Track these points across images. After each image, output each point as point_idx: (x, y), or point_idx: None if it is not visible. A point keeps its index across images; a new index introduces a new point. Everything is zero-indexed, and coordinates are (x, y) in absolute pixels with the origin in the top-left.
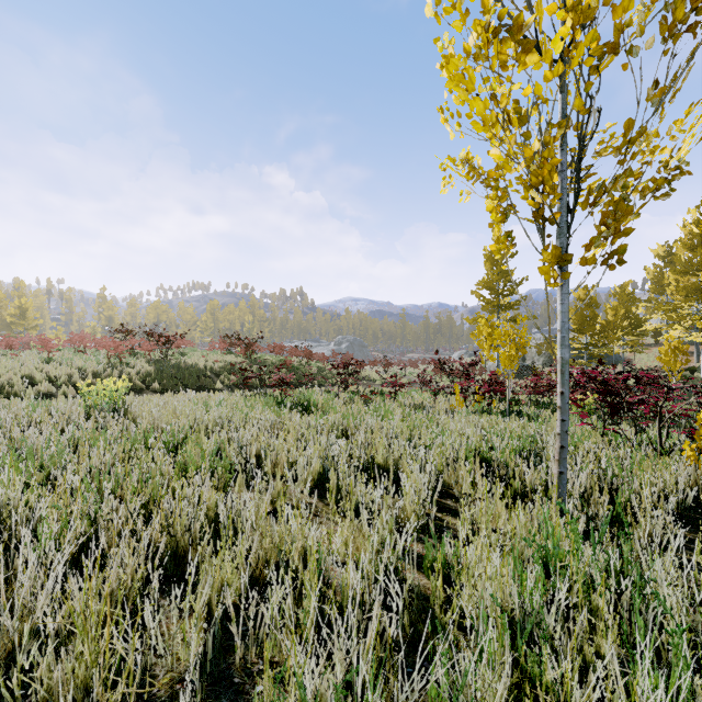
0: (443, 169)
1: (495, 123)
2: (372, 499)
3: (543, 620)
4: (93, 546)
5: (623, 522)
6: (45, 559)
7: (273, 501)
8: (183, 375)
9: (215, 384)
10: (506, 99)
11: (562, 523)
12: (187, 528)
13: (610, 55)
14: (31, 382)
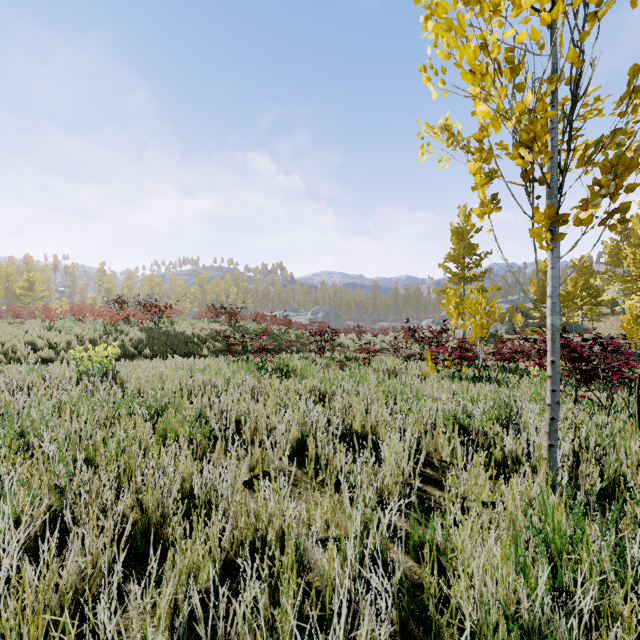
0: (421, 137)
1: (484, 75)
2: (351, 469)
3: (568, 639)
4: (47, 534)
5: (611, 495)
6: (4, 541)
7: (252, 469)
8: (172, 342)
9: (202, 350)
10: (497, 47)
11: (555, 500)
12: (160, 502)
13: (607, 3)
14: (33, 348)
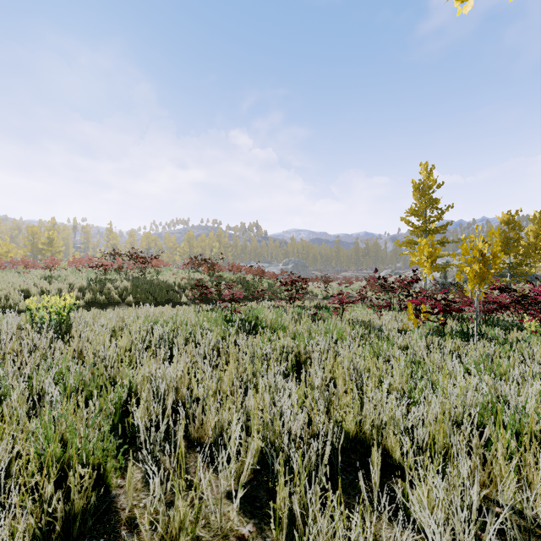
0: None
1: None
2: None
3: None
4: None
5: None
6: None
7: None
8: (154, 290)
9: (181, 298)
10: None
11: None
12: None
13: None
14: (27, 295)
